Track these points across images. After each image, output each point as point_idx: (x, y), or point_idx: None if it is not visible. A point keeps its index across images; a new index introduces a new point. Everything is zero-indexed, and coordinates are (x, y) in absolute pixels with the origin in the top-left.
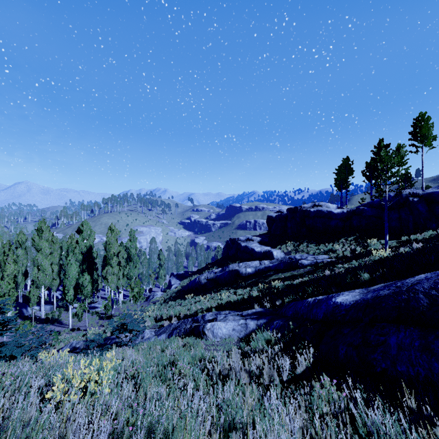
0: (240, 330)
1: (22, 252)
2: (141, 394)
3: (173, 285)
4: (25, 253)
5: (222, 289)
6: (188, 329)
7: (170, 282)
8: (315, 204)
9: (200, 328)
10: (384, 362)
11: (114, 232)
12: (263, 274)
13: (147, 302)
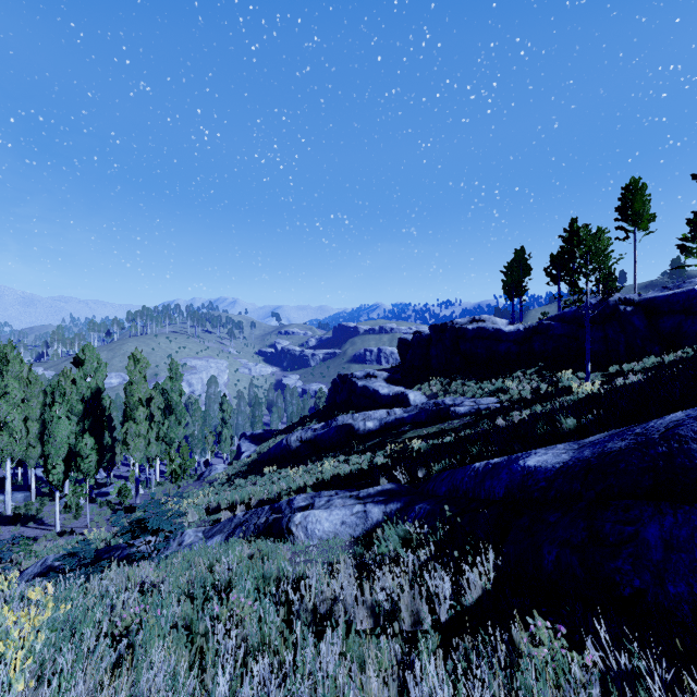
0: (355, 523)
1: None
2: (105, 692)
3: (244, 452)
4: None
5: (326, 456)
6: (263, 525)
7: (239, 448)
8: (475, 319)
9: (283, 523)
10: (638, 576)
11: (140, 363)
12: (392, 430)
13: (200, 481)
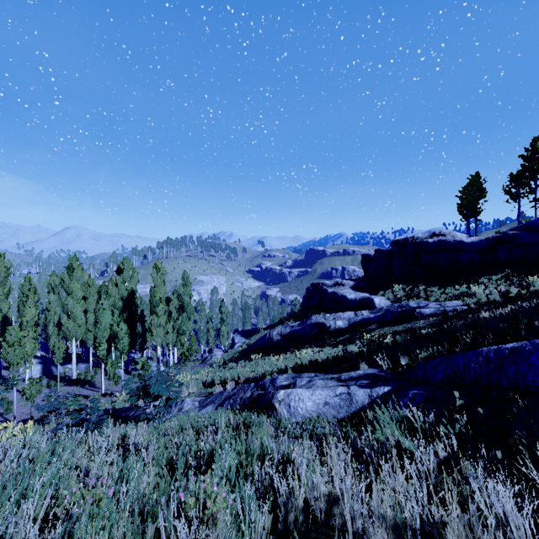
0: (338, 405)
1: (55, 298)
2: None
3: (236, 343)
4: (58, 299)
5: (302, 347)
6: (248, 399)
7: (233, 340)
8: (435, 233)
9: (266, 399)
10: None
11: (160, 271)
12: (360, 328)
13: (203, 364)
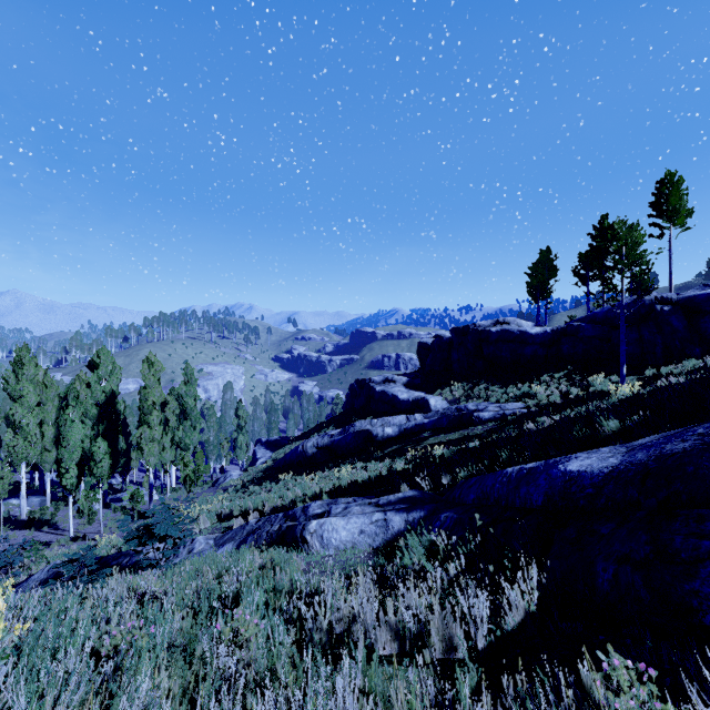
0: (374, 532)
1: None
2: None
3: (259, 458)
4: None
5: (343, 462)
6: (276, 533)
7: (255, 454)
8: (499, 321)
9: (297, 531)
10: None
11: (154, 366)
12: (412, 436)
13: (214, 488)
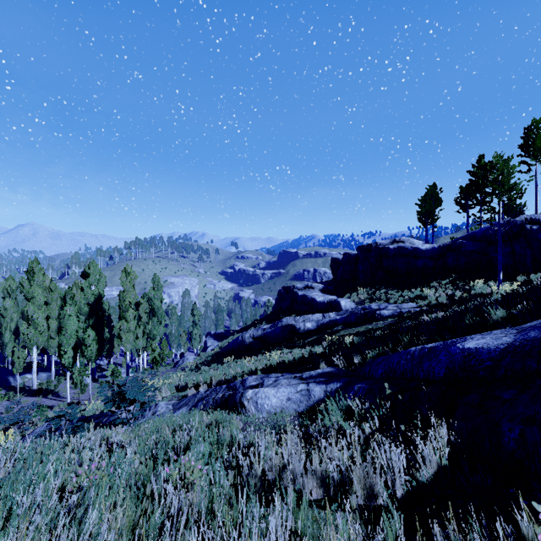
0: (299, 400)
1: (12, 304)
2: None
3: (209, 346)
4: (15, 305)
5: (273, 349)
6: (220, 400)
7: (206, 343)
8: (396, 240)
9: (237, 398)
10: None
11: (130, 275)
12: (327, 329)
13: (175, 368)
